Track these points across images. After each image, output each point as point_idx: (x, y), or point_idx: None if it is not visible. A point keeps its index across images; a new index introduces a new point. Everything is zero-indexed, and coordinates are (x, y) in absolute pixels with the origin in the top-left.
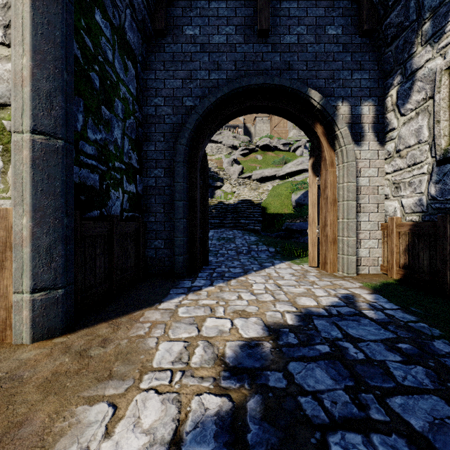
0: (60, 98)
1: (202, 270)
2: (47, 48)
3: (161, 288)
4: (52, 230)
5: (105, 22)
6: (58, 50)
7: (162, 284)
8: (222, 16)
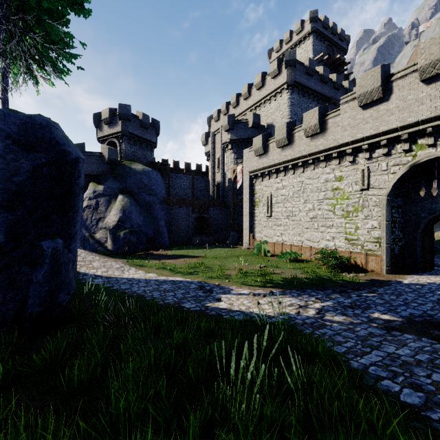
0: (389, 238)
1: (429, 272)
2: (387, 231)
3: (410, 273)
4: (388, 258)
5: (394, 209)
6: (389, 231)
7: (411, 272)
8: (437, 185)
